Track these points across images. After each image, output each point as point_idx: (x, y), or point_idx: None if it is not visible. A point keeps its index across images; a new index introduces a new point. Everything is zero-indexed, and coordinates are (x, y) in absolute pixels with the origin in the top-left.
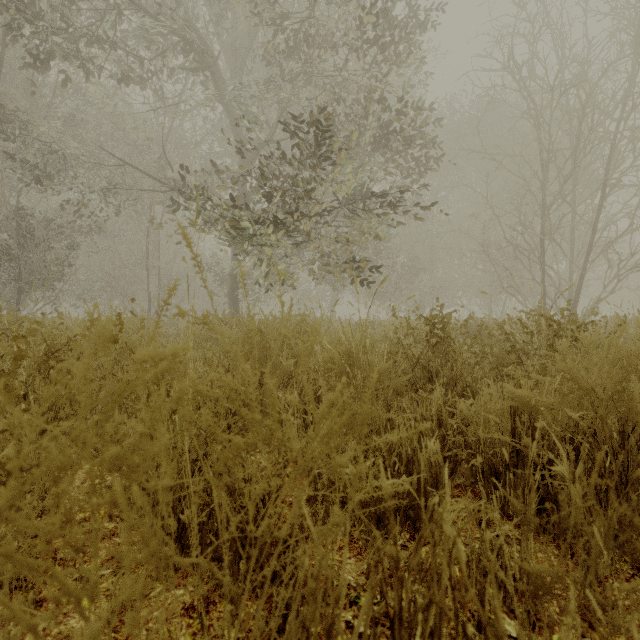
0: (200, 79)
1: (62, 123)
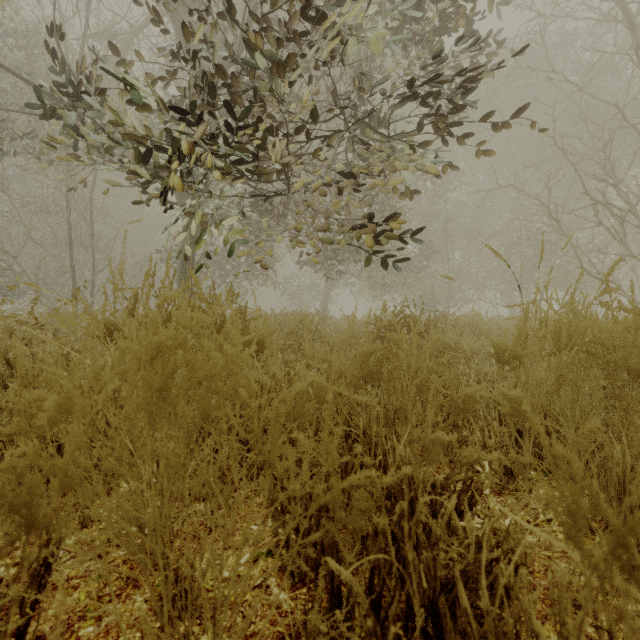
0: None
1: None
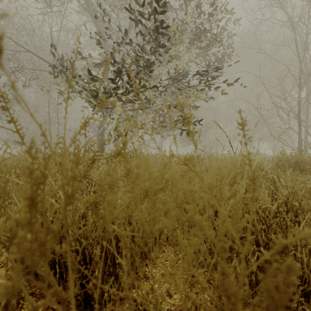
0: None
1: None
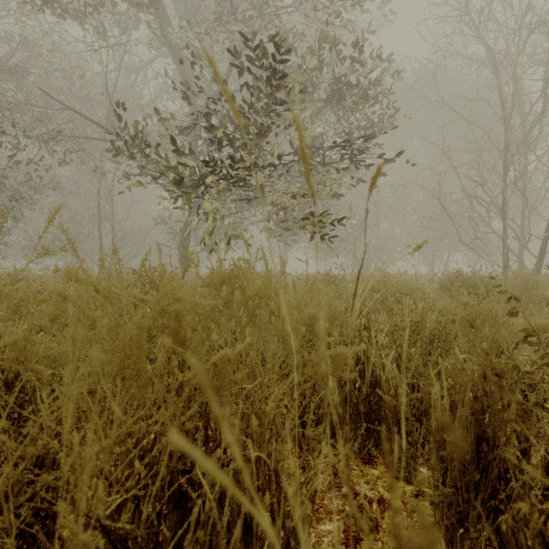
0: (146, 22)
1: (5, 71)
